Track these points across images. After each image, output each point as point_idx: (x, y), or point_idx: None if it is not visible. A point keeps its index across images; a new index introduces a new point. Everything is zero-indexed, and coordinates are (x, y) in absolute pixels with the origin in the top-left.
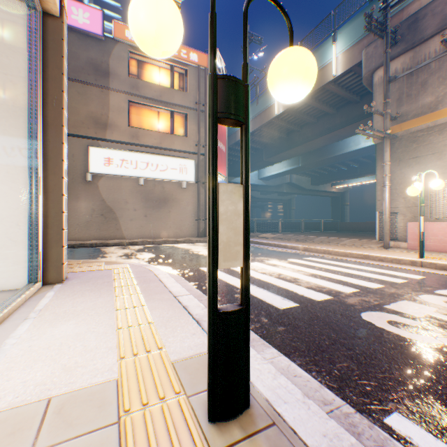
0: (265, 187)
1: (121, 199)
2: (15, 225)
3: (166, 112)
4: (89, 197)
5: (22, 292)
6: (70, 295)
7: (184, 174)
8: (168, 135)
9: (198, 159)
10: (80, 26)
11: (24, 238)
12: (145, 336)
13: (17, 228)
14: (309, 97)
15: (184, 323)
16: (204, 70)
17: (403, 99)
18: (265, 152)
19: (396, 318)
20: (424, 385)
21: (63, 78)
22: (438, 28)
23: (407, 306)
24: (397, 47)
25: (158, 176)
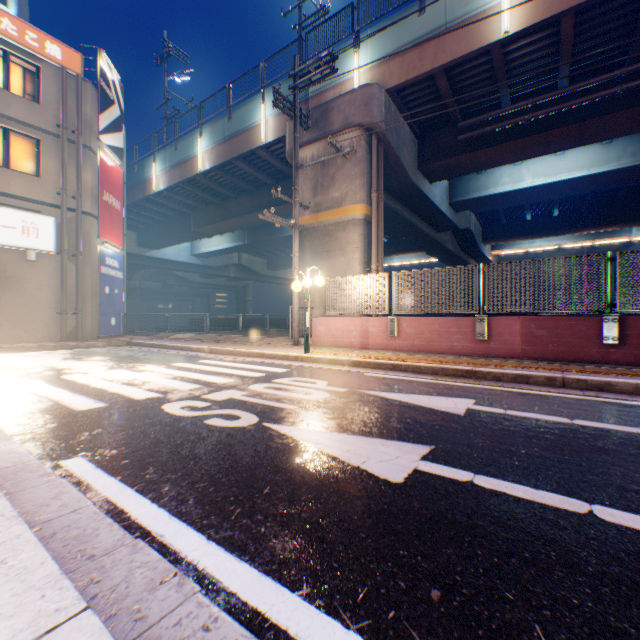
0: (204, 268)
1: None
2: None
3: None
4: None
5: None
6: None
7: (32, 237)
8: None
9: (62, 216)
10: None
11: None
12: None
13: None
14: (241, 159)
15: None
16: (76, 77)
17: (319, 189)
18: (194, 219)
19: (195, 403)
20: (135, 439)
21: None
22: (343, 126)
23: (225, 393)
24: (314, 132)
25: None
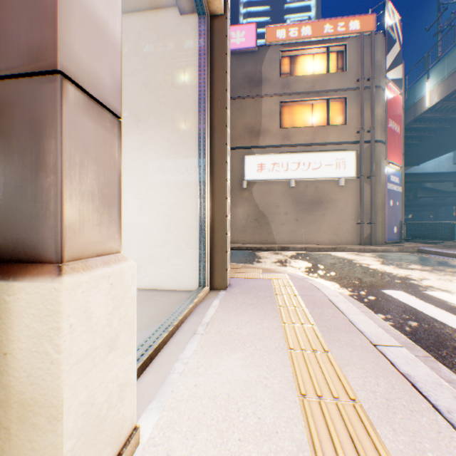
0: None
1: (272, 203)
2: (189, 229)
3: (318, 102)
4: (244, 203)
5: (193, 296)
6: (233, 307)
7: (340, 169)
8: (321, 127)
9: (359, 149)
10: (237, 47)
11: (195, 242)
12: (357, 440)
13: (190, 232)
14: None
15: (429, 428)
16: (368, 36)
17: None
18: None
19: None
20: None
21: (226, 77)
22: None
23: None
24: None
25: (309, 175)
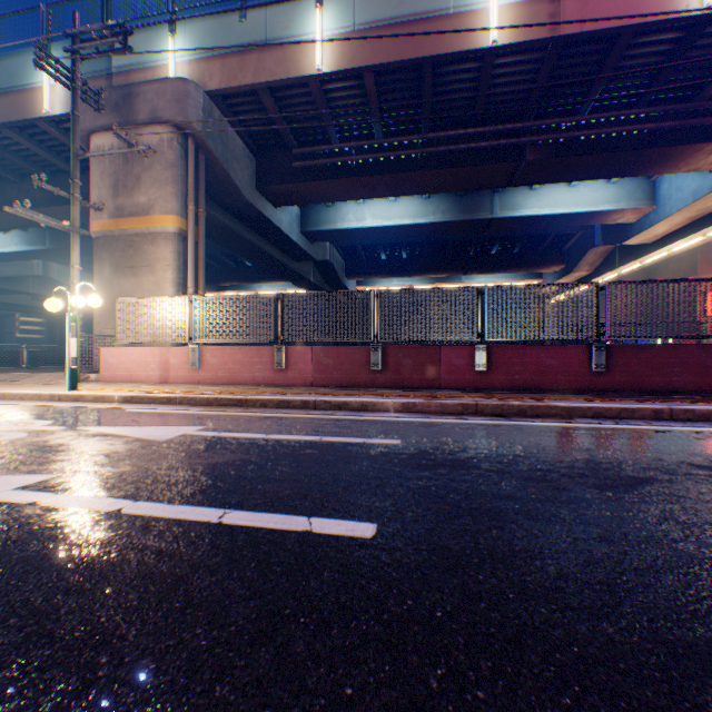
0: None
1: None
2: None
3: None
4: None
5: None
6: None
7: None
8: None
9: None
10: None
11: None
12: None
13: None
14: (15, 128)
15: None
16: None
17: (122, 189)
18: None
19: None
20: None
21: None
22: (152, 119)
23: None
24: (115, 116)
25: None
